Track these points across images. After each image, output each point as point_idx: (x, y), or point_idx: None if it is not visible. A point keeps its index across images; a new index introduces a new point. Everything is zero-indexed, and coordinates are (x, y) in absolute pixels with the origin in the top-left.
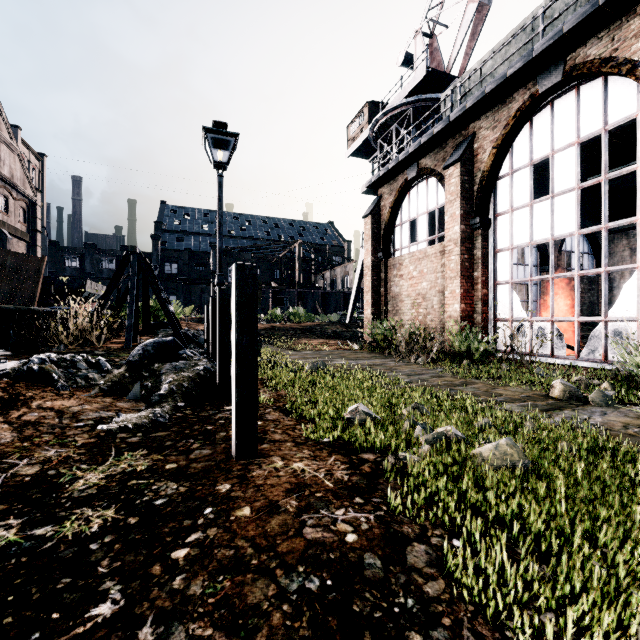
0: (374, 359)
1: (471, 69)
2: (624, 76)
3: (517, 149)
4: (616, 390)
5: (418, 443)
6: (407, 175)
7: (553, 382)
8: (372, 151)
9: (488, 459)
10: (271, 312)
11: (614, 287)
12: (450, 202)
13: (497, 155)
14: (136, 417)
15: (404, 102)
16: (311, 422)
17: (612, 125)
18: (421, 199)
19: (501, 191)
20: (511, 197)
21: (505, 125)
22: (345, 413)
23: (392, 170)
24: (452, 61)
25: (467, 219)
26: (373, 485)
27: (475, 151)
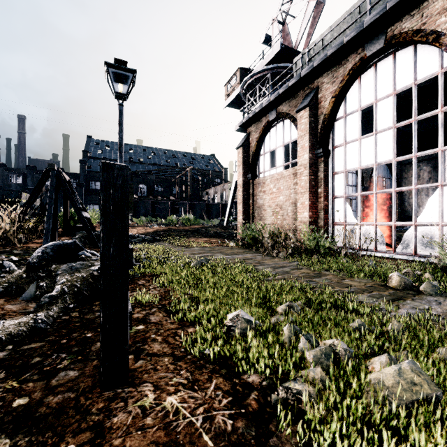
0: (246, 254)
1: (315, 41)
2: (430, 44)
3: (349, 98)
4: (437, 280)
5: (304, 358)
6: (269, 117)
7: (390, 274)
8: (242, 103)
9: (394, 390)
10: (169, 218)
11: (405, 201)
12: (301, 137)
13: (335, 102)
14: (15, 324)
15: (265, 68)
16: (193, 324)
17: (420, 80)
18: (279, 135)
19: (338, 129)
20: (345, 134)
21: (341, 80)
22: (226, 320)
23: (258, 113)
24: (298, 41)
25: (313, 149)
26: (264, 439)
27: (319, 100)
